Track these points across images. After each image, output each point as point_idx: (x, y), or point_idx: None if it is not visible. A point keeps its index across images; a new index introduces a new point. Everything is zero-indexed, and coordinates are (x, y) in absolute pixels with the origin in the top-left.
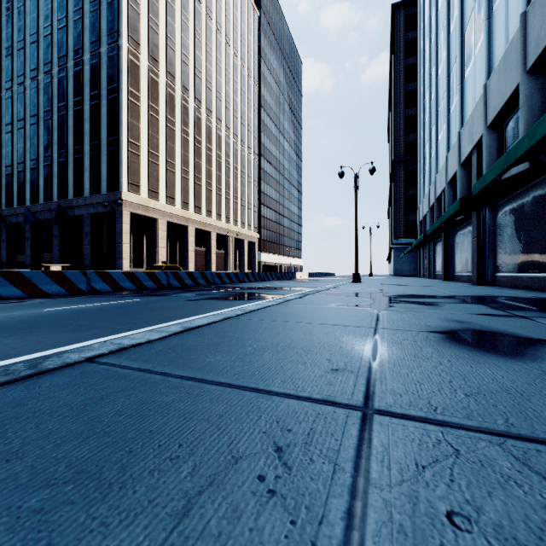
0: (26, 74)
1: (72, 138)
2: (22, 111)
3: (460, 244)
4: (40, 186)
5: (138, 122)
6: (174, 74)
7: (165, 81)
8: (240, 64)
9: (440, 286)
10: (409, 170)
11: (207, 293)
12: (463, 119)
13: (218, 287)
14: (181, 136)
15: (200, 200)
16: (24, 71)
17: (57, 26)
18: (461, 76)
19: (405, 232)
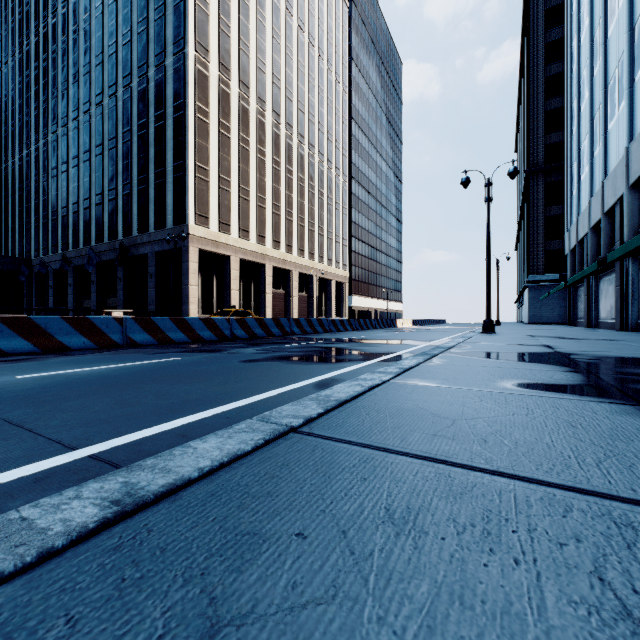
0: (92, 101)
1: (136, 167)
2: (88, 141)
3: None
4: (105, 223)
5: (207, 142)
6: (248, 84)
7: (237, 93)
8: (326, 68)
9: (637, 340)
10: (550, 182)
11: (278, 347)
12: None
13: (296, 339)
14: (256, 157)
15: (279, 232)
16: (89, 97)
17: (122, 43)
18: None
19: (545, 265)
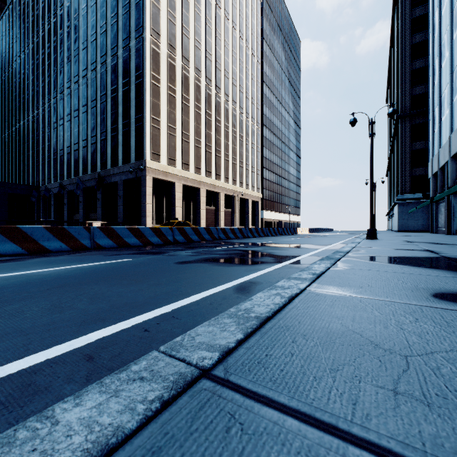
0: (80, 74)
1: (110, 120)
2: (77, 103)
3: None
4: (88, 160)
5: (159, 101)
6: (188, 58)
7: (180, 65)
8: (244, 45)
9: None
10: (415, 123)
11: (207, 250)
12: None
13: (222, 243)
14: (194, 110)
15: (211, 165)
16: (78, 72)
17: (100, 32)
18: None
19: (411, 187)
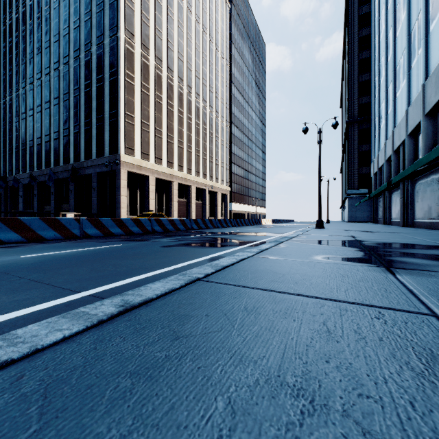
0: (51, 66)
1: (83, 114)
2: (48, 95)
3: (421, 192)
4: (61, 152)
5: (133, 98)
6: (161, 58)
7: (154, 64)
8: (214, 48)
9: (409, 232)
10: (362, 128)
11: (184, 238)
12: (428, 71)
13: (195, 232)
14: (167, 108)
15: (182, 160)
16: (49, 64)
17: (73, 27)
18: (425, 30)
19: (359, 183)
